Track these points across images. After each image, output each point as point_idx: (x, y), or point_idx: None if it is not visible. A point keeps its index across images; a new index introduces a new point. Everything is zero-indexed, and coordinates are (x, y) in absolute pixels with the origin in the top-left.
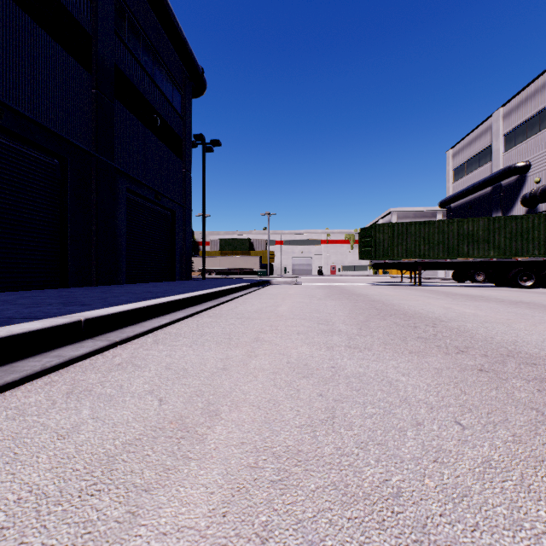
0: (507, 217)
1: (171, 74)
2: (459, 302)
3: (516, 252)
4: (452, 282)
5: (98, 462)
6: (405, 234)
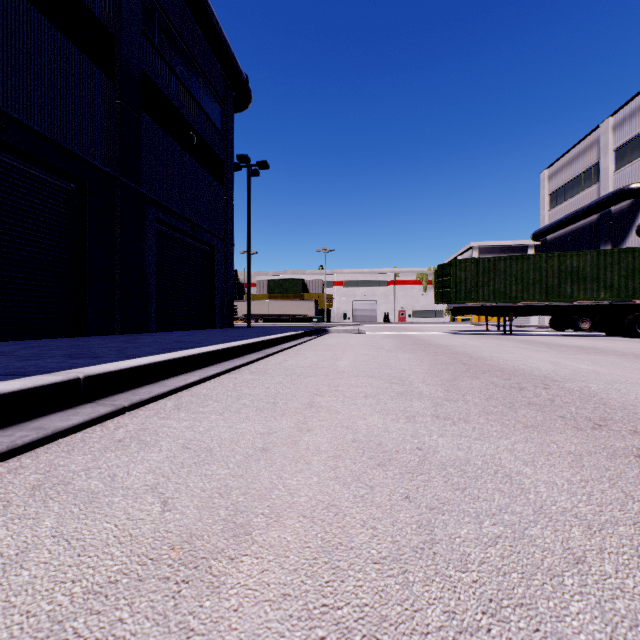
0: (621, 249)
1: (209, 84)
2: (567, 355)
3: (634, 294)
4: (550, 331)
5: (31, 636)
6: (493, 271)
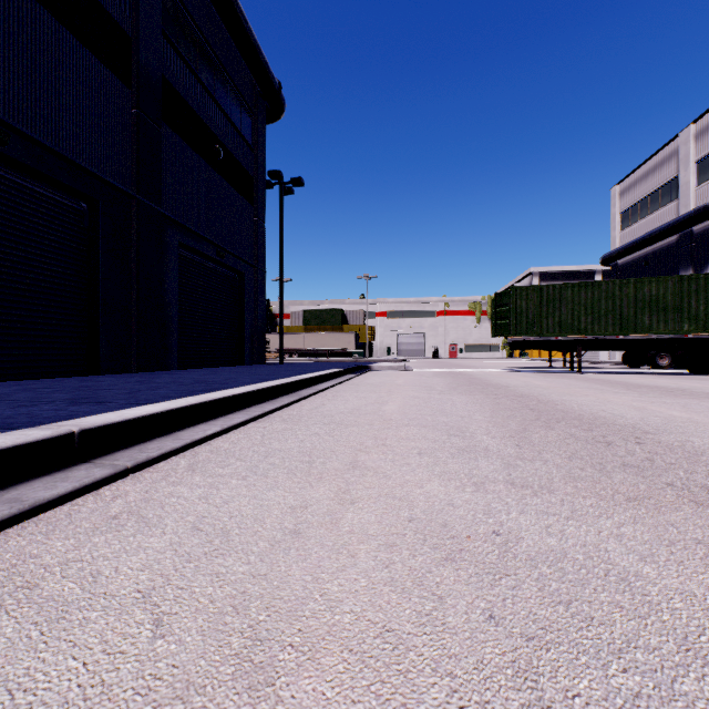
0: (708, 275)
1: (238, 91)
2: (652, 398)
3: None
4: (622, 368)
5: None
6: (558, 300)
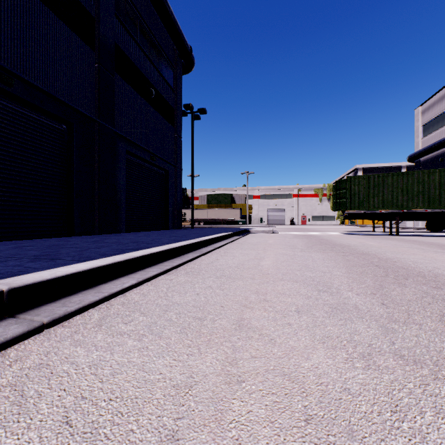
0: None
1: (164, 53)
2: None
3: None
4: (426, 232)
5: None
6: (382, 185)
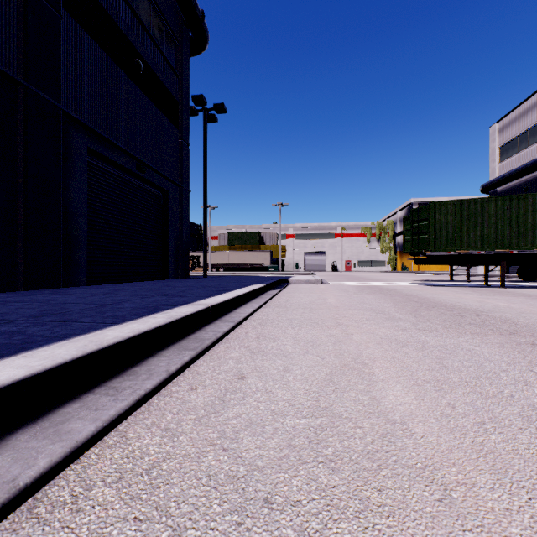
0: None
1: (161, 13)
2: None
3: None
4: (519, 281)
5: None
6: (480, 214)
